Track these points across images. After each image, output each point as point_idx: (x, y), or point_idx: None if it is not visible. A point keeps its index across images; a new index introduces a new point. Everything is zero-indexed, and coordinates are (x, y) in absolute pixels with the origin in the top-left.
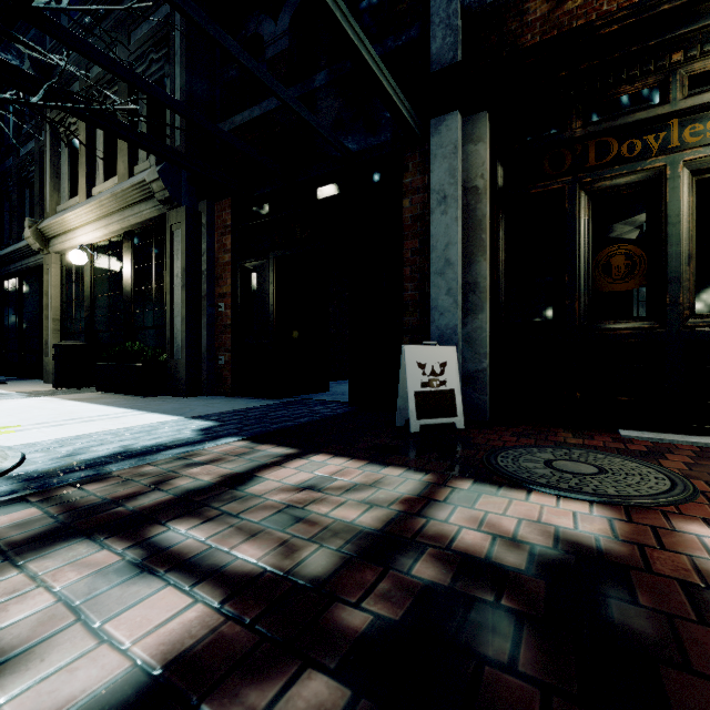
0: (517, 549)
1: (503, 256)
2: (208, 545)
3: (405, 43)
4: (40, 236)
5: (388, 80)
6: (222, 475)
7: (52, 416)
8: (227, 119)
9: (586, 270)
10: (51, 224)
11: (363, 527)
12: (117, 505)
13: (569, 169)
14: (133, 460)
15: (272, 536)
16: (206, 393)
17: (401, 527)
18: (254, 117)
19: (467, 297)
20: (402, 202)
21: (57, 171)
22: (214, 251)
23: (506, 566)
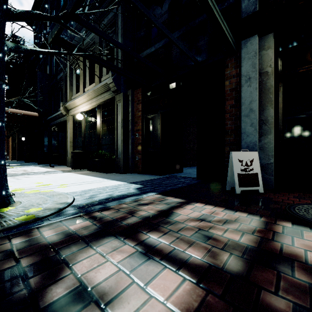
0: None
1: (281, 106)
2: (169, 246)
3: (227, 6)
4: (66, 109)
5: (224, 23)
6: (157, 210)
7: (76, 180)
8: (139, 54)
9: None
10: (70, 104)
11: (243, 244)
12: (118, 222)
13: None
14: (116, 201)
15: (199, 245)
16: (131, 172)
17: (266, 246)
18: (152, 51)
19: (261, 127)
20: (224, 83)
21: (71, 83)
22: (134, 111)
23: None
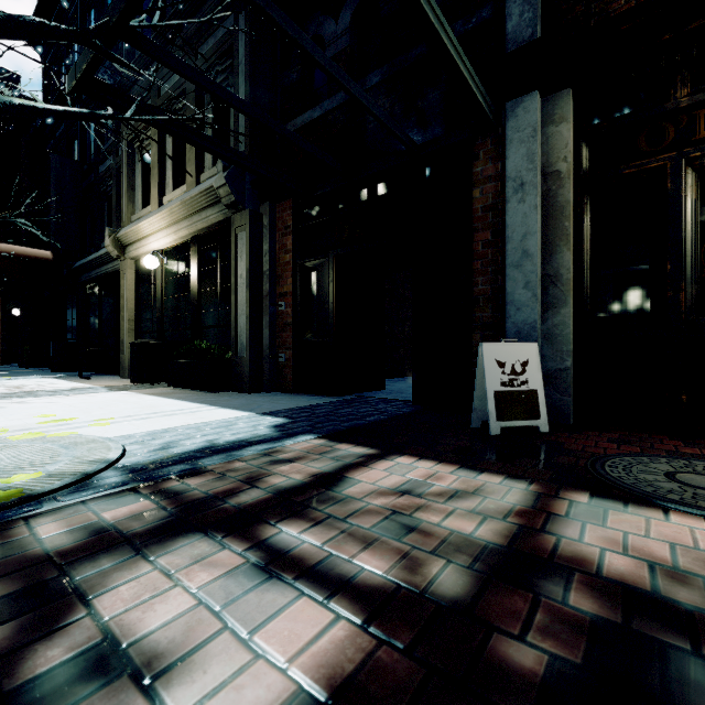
0: (682, 581)
1: (588, 245)
2: (323, 550)
3: (475, 26)
4: (118, 244)
5: (465, 64)
6: (311, 474)
7: (137, 410)
8: (288, 122)
9: (693, 256)
10: (127, 233)
11: (482, 541)
12: (219, 501)
13: (671, 144)
14: (222, 456)
15: (387, 545)
16: (268, 389)
17: (526, 544)
18: (315, 117)
19: (547, 291)
20: (470, 193)
21: (131, 184)
22: (275, 251)
23: (677, 602)
